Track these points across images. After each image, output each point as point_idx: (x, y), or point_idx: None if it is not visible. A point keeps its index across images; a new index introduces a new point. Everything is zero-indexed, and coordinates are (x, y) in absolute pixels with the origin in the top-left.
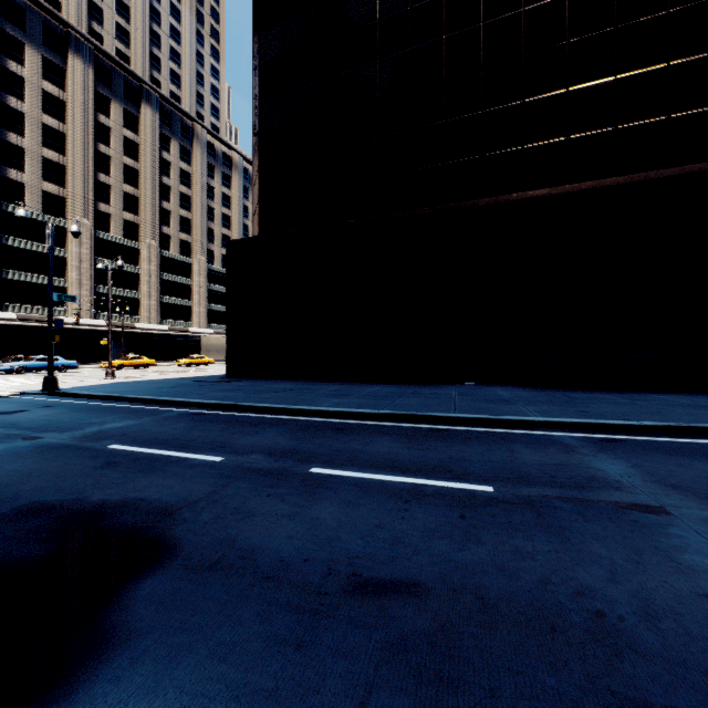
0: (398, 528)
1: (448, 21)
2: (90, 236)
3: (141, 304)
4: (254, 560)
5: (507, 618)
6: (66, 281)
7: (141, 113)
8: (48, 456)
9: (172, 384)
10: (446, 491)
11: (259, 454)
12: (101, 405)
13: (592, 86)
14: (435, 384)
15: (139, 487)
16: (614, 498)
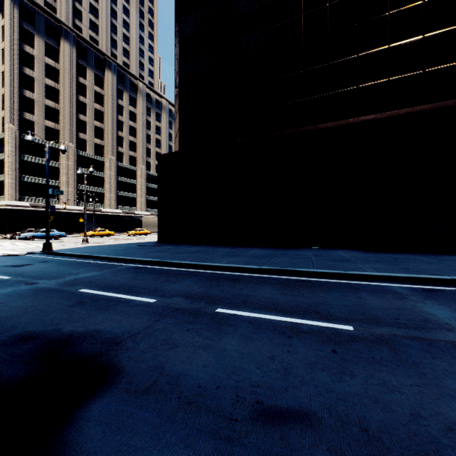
0: (286, 360)
1: (305, 4)
2: (74, 153)
3: (105, 196)
4: (179, 385)
5: (392, 453)
6: (59, 182)
7: (105, 76)
8: (39, 296)
9: (123, 247)
10: (317, 329)
11: (180, 297)
12: (78, 261)
13: (406, 43)
14: (296, 248)
15: (98, 321)
16: (449, 338)
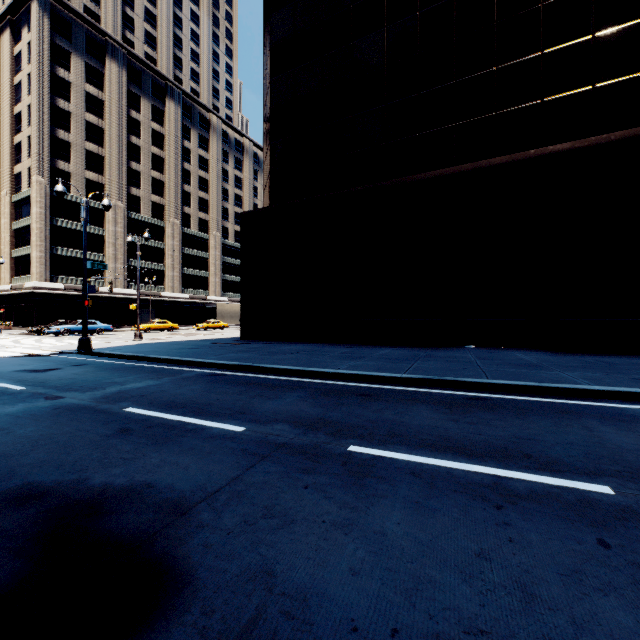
0: (515, 562)
1: None
2: (123, 216)
3: (165, 275)
4: (310, 624)
5: None
6: (104, 256)
7: (165, 107)
8: (62, 419)
9: (191, 345)
10: (545, 491)
11: (283, 423)
12: (126, 364)
13: (623, 29)
14: (445, 347)
15: (150, 465)
16: None
